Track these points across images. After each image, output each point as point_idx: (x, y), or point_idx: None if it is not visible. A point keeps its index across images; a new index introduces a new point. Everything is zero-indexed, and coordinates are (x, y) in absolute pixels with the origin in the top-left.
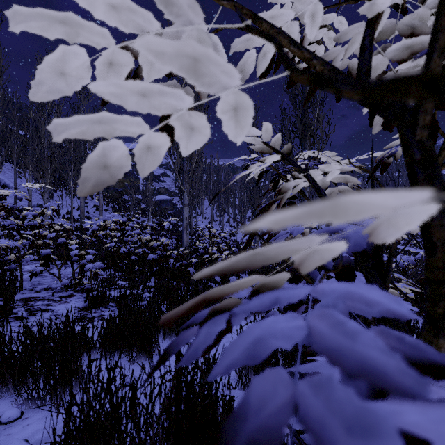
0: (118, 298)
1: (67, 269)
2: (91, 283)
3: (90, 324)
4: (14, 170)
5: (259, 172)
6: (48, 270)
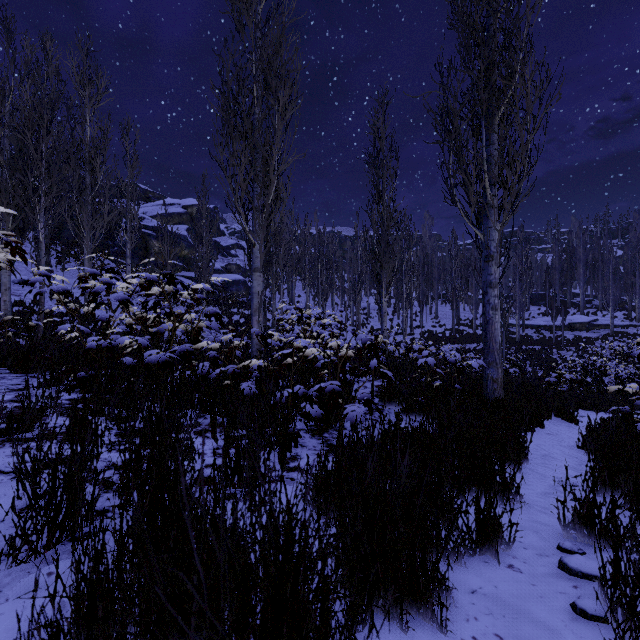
0: None
1: None
2: None
3: None
4: None
5: None
6: None
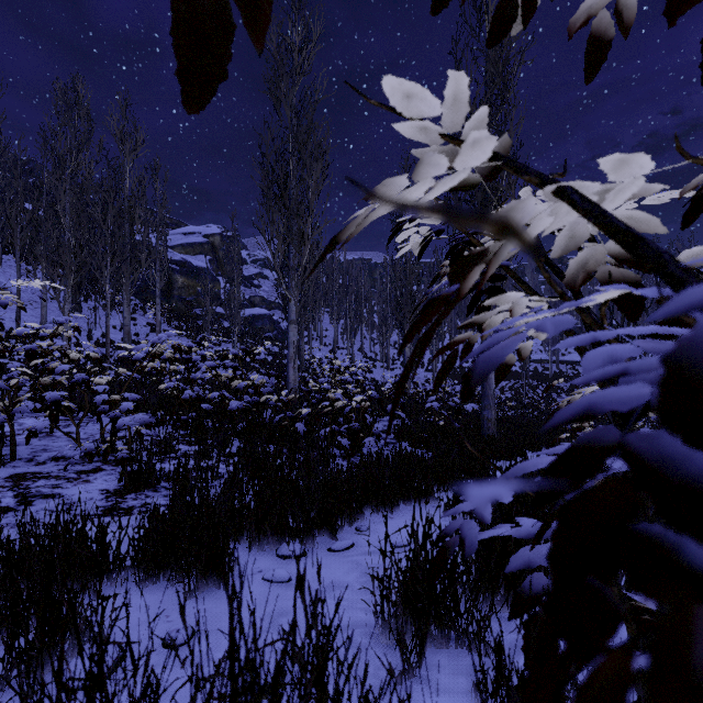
0: (175, 475)
1: (95, 425)
2: (129, 449)
3: (123, 520)
4: (17, 265)
5: (422, 238)
6: (63, 426)
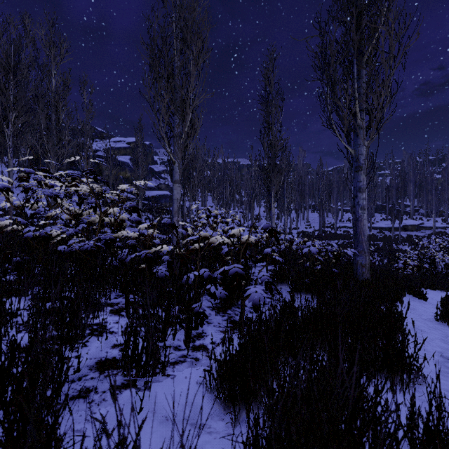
0: None
1: None
2: None
3: None
4: None
5: None
6: None
